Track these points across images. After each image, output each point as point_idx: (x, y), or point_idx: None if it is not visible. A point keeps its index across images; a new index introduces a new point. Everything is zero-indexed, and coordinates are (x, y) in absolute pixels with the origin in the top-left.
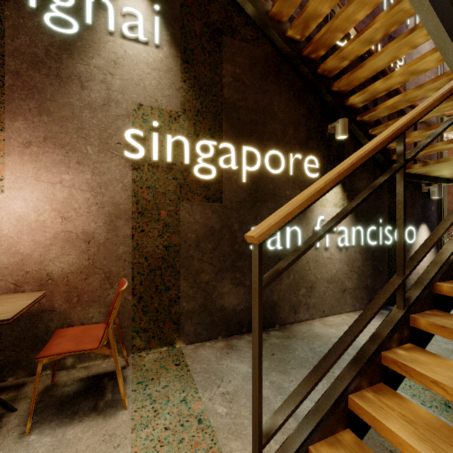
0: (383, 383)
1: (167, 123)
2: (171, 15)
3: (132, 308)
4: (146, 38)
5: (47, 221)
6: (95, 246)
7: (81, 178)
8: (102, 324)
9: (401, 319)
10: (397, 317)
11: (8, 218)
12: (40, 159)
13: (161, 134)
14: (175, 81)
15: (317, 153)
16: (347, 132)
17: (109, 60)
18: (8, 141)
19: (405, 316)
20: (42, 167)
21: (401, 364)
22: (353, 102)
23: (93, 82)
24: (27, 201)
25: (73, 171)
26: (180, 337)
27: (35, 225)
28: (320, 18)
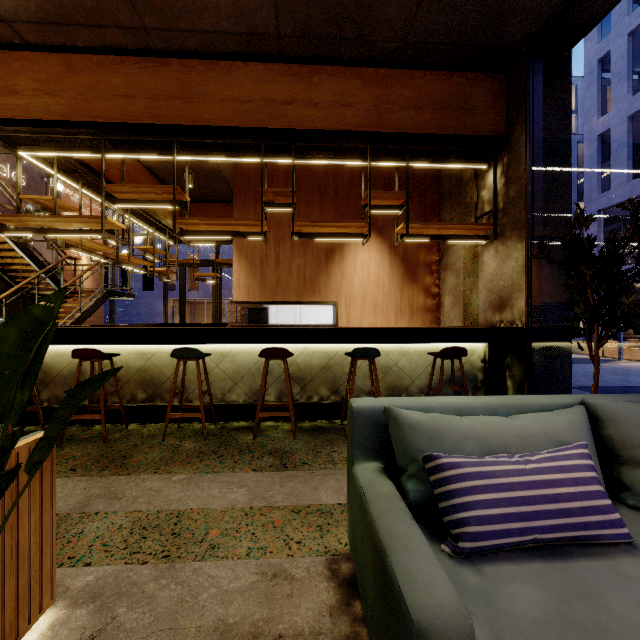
0: None
1: None
2: None
3: None
4: None
5: None
6: None
7: None
8: None
9: None
10: None
11: None
12: None
13: None
14: None
15: None
16: None
17: None
18: None
19: None
20: None
21: None
22: None
23: None
24: None
25: None
26: None
27: None
28: None
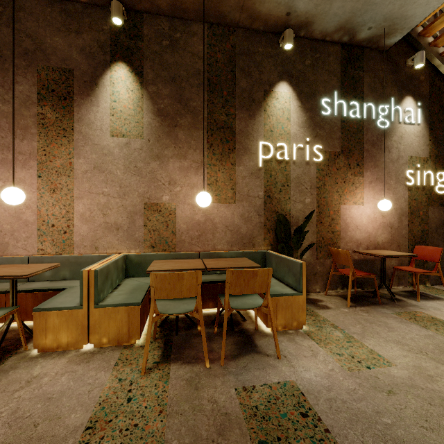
0: None
1: (422, 164)
2: (424, 106)
3: (407, 262)
4: (414, 122)
5: (377, 217)
6: (394, 230)
7: (388, 197)
8: (409, 266)
9: None
10: None
11: (364, 216)
12: (375, 189)
13: (420, 171)
14: (426, 141)
15: None
16: None
17: (399, 136)
18: (364, 181)
19: None
20: (375, 192)
21: None
22: None
23: (393, 149)
24: (370, 208)
25: (386, 193)
26: (428, 280)
27: (373, 219)
28: None
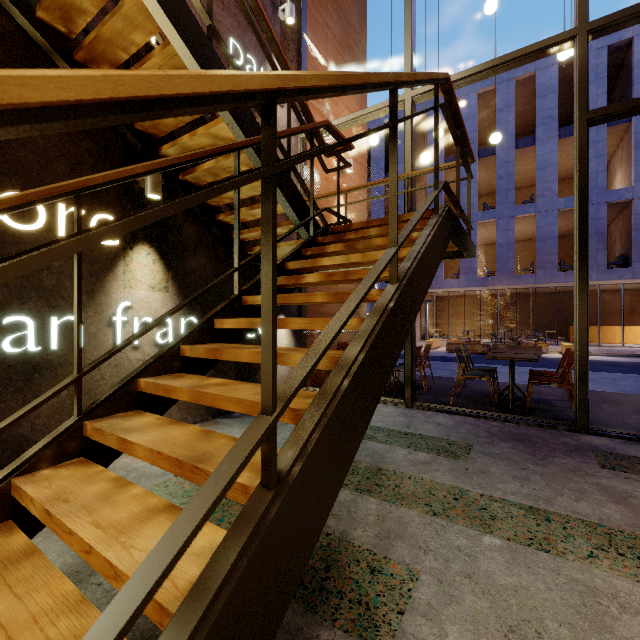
0: (10, 521)
1: None
2: None
3: None
4: None
5: None
6: None
7: None
8: None
9: (70, 429)
10: (64, 428)
11: None
12: None
13: None
14: None
15: (118, 212)
16: (158, 190)
17: None
18: None
19: (77, 425)
20: None
21: (19, 489)
22: (169, 154)
23: None
24: None
25: None
26: None
27: None
28: (88, 16)
